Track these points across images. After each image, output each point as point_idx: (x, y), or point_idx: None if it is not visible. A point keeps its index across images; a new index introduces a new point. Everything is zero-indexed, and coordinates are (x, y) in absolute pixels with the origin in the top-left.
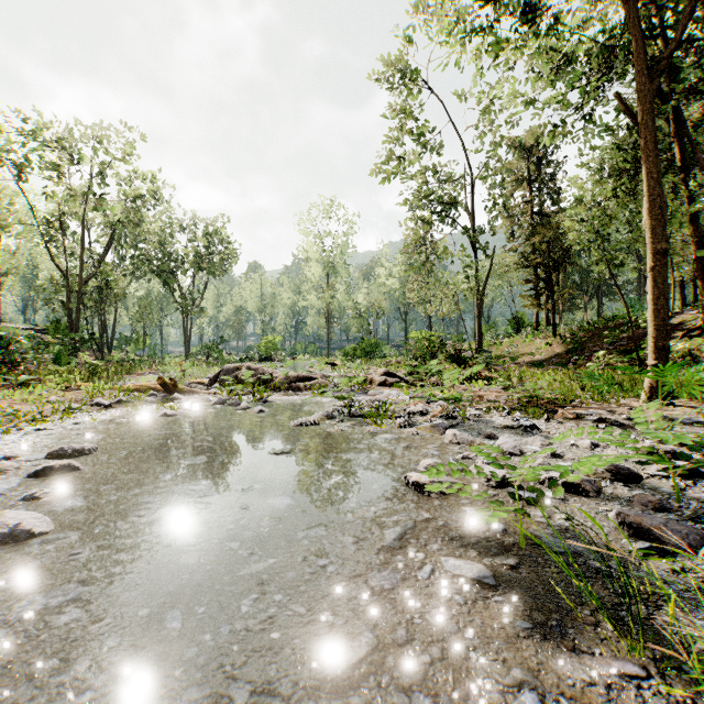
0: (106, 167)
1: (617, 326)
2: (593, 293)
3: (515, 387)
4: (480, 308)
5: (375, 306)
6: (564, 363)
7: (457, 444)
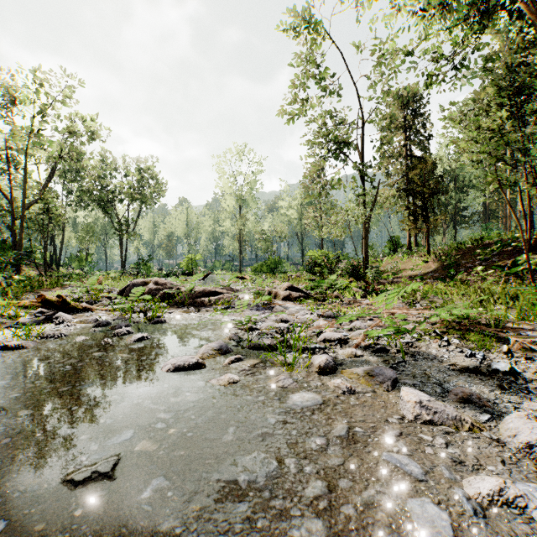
0: (46, 108)
1: (485, 245)
2: (449, 221)
3: (418, 302)
4: (366, 231)
5: (278, 231)
6: (444, 277)
7: (430, 425)
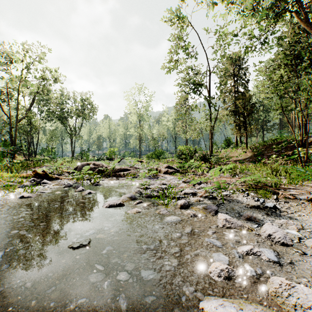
0: (29, 65)
1: (278, 143)
2: (260, 129)
3: (237, 174)
4: (211, 135)
5: (161, 134)
6: (254, 161)
7: (229, 229)
